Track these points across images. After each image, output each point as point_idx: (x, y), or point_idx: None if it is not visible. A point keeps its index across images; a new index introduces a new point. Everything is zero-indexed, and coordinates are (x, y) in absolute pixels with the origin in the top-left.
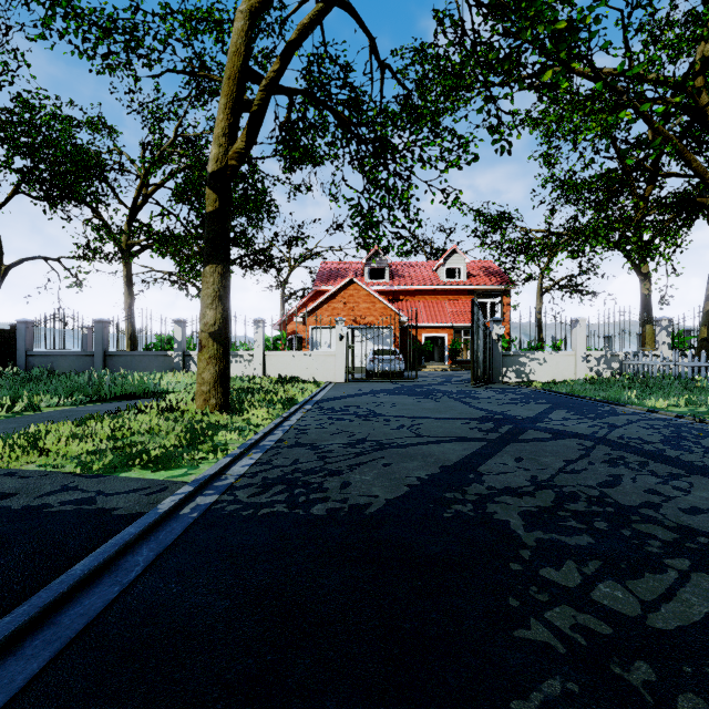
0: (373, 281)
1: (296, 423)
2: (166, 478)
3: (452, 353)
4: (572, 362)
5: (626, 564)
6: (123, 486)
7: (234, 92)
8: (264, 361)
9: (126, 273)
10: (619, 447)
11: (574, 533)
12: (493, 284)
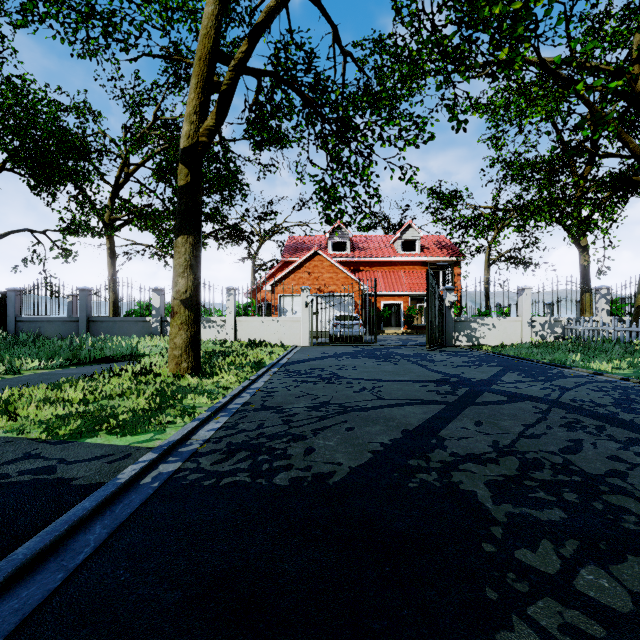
0: (336, 253)
1: (263, 386)
2: (131, 443)
3: (408, 319)
4: (518, 327)
5: (605, 544)
6: (86, 453)
7: (204, 72)
8: (235, 326)
9: (109, 245)
10: (574, 410)
11: (544, 506)
12: (445, 256)
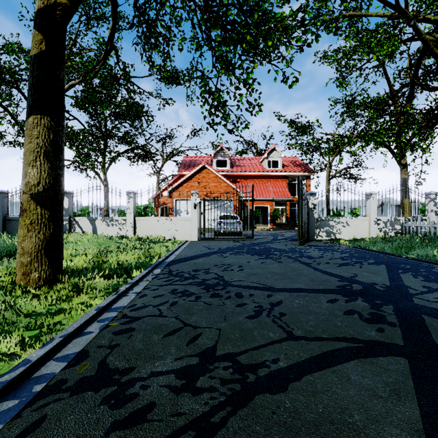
0: (219, 169)
1: (130, 303)
2: None
3: (273, 218)
4: (367, 225)
5: None
6: None
7: None
8: (134, 224)
9: None
10: None
11: None
12: (300, 171)
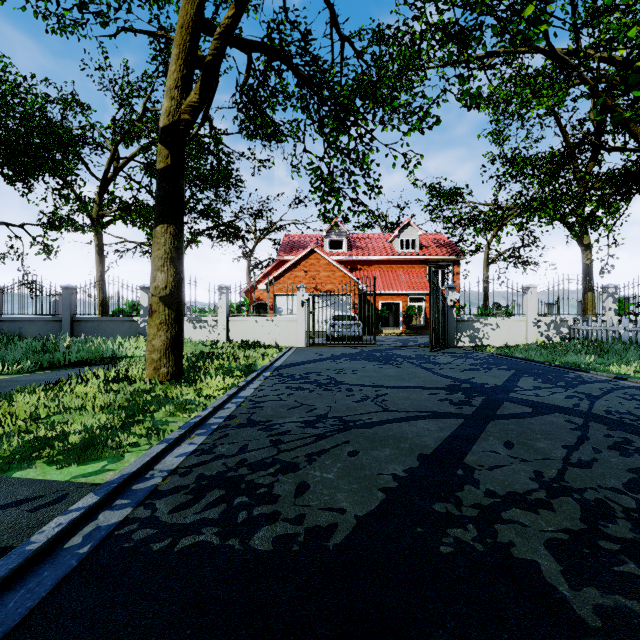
0: (333, 252)
1: (252, 394)
2: (74, 477)
3: (406, 319)
4: (523, 327)
5: None
6: (6, 496)
7: (187, 42)
8: (227, 326)
9: (97, 242)
10: (615, 425)
11: None
12: (444, 254)
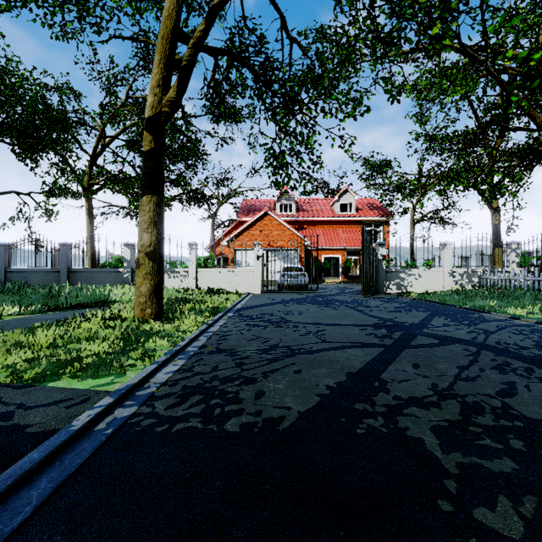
0: (283, 214)
1: (219, 330)
2: (92, 387)
3: (345, 270)
4: (441, 277)
5: None
6: (46, 398)
7: (167, 50)
8: (196, 276)
9: (88, 206)
10: (501, 352)
11: (493, 455)
12: (376, 216)
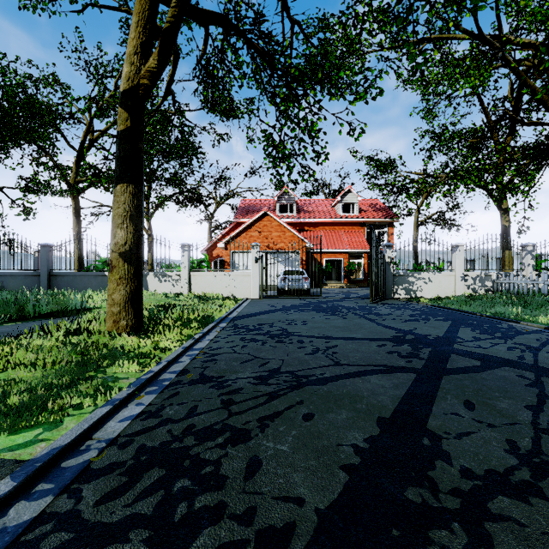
0: (283, 215)
1: (207, 346)
2: None
3: (348, 274)
4: (452, 281)
5: None
6: None
7: (146, 10)
8: (189, 280)
9: (74, 205)
10: None
11: None
12: (380, 217)
